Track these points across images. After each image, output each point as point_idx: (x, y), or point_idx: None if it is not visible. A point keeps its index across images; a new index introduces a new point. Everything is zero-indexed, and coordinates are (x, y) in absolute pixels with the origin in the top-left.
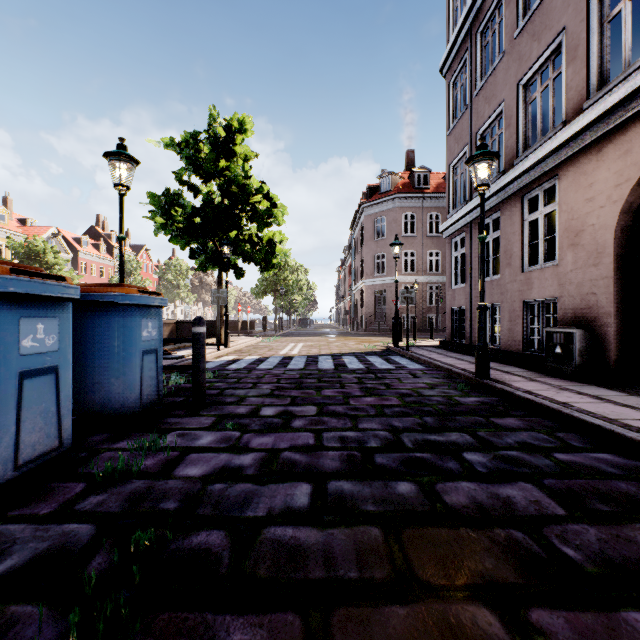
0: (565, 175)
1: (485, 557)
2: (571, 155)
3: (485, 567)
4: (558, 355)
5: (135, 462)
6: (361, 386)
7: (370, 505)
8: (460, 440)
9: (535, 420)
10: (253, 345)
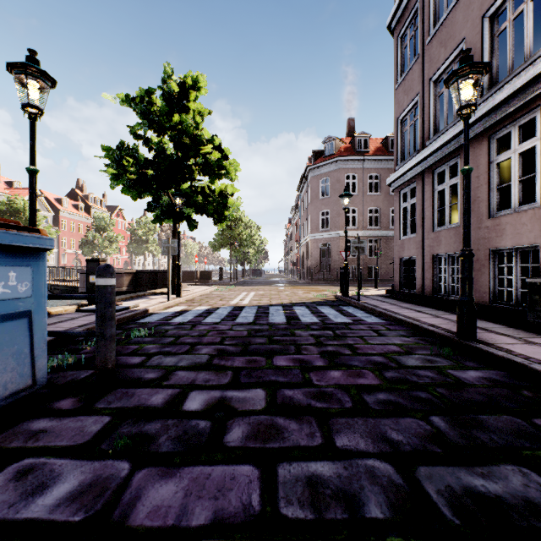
0: None
1: None
2: None
3: None
4: None
5: None
6: (321, 349)
7: None
8: (535, 493)
9: None
10: (207, 294)
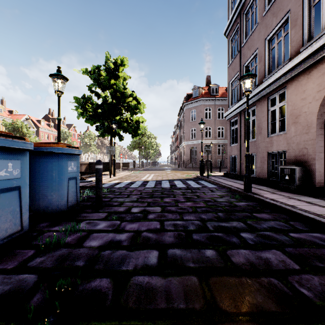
0: (290, 86)
1: (257, 295)
2: (293, 76)
3: (258, 301)
4: (287, 180)
5: (62, 238)
6: (184, 196)
7: (191, 263)
8: (238, 226)
9: (277, 215)
10: (128, 175)
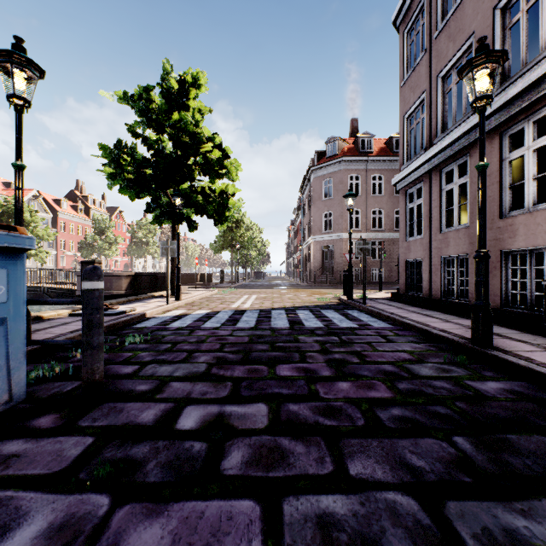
0: None
1: None
2: None
3: None
4: None
5: None
6: (327, 357)
7: None
8: None
9: None
10: (207, 297)
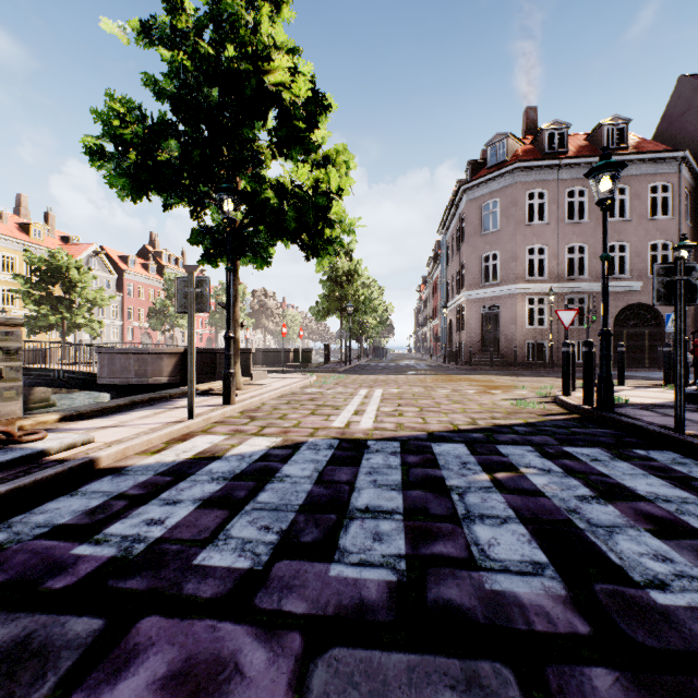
0: None
1: None
2: None
3: None
4: None
5: None
6: None
7: None
8: None
9: None
10: (292, 393)
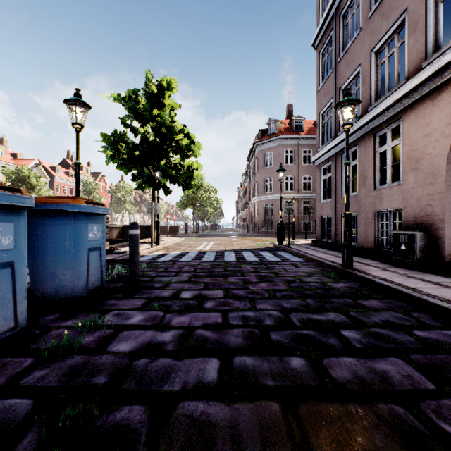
0: (408, 117)
1: (374, 434)
2: (412, 102)
3: (376, 445)
4: (403, 251)
5: (75, 340)
6: (257, 274)
7: (269, 379)
8: (337, 319)
9: (392, 302)
10: (177, 243)
